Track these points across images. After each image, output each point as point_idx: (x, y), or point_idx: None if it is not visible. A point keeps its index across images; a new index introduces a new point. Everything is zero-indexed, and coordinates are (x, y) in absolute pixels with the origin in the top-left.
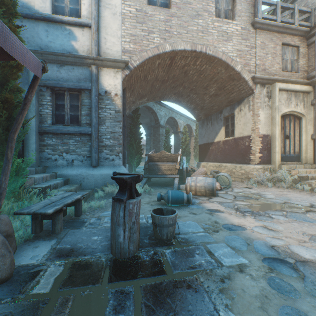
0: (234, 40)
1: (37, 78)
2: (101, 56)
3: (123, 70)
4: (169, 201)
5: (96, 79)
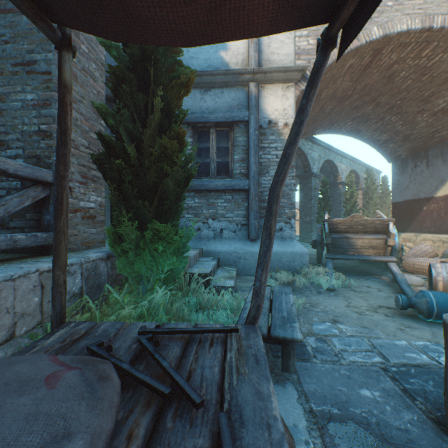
0: None
1: (322, 66)
2: (263, 67)
3: (297, 83)
4: (431, 312)
5: (256, 104)
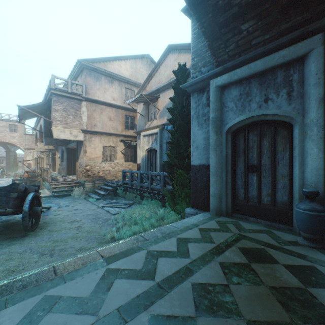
0: (17, 138)
1: None
2: None
3: None
4: None
5: None
